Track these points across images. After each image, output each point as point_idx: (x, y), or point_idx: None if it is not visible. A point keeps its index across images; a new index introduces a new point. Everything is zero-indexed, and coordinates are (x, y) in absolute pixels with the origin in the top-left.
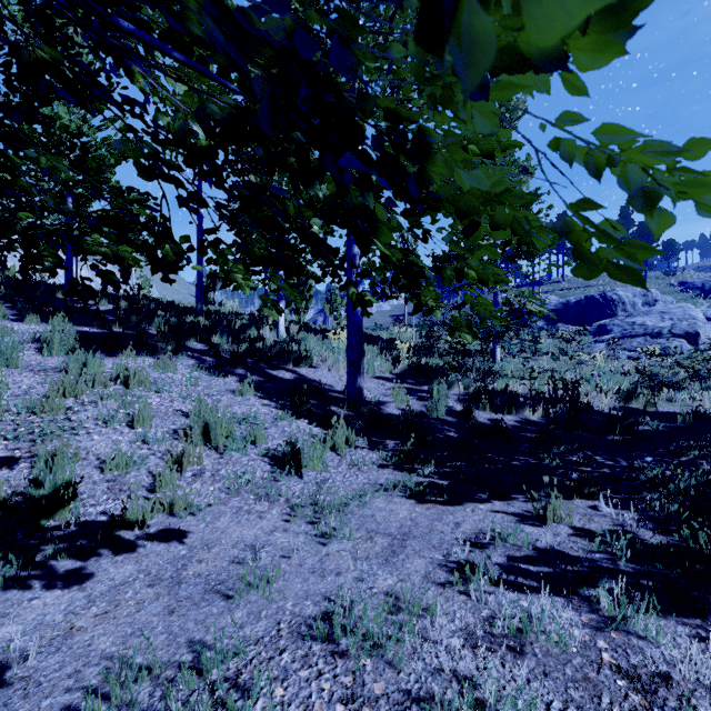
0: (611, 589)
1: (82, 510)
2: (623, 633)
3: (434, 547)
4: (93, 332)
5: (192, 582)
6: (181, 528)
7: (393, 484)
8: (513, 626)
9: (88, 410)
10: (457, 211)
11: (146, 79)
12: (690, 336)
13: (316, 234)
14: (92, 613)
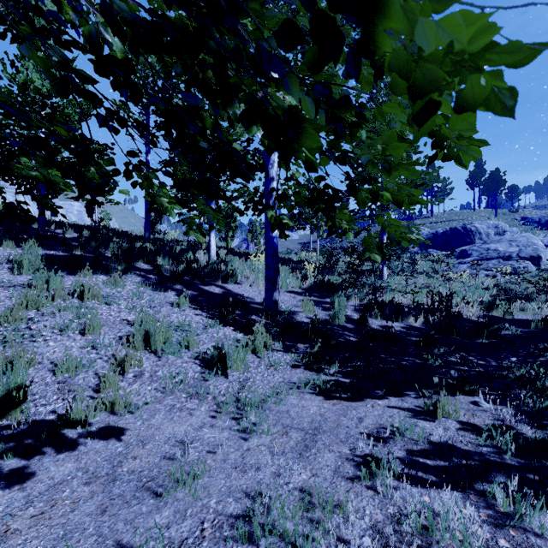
0: (502, 483)
1: (33, 409)
2: (521, 531)
3: (342, 441)
4: (59, 255)
5: (126, 479)
6: (120, 425)
7: (304, 382)
8: (420, 524)
9: (47, 320)
10: (410, 88)
11: (75, 13)
12: (534, 258)
13: (234, 149)
14: (29, 514)
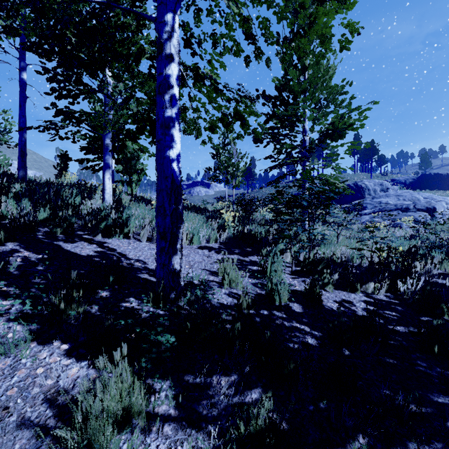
0: None
1: None
2: None
3: None
4: None
5: None
6: None
7: None
8: None
9: None
10: None
11: None
12: (430, 210)
13: None
14: None
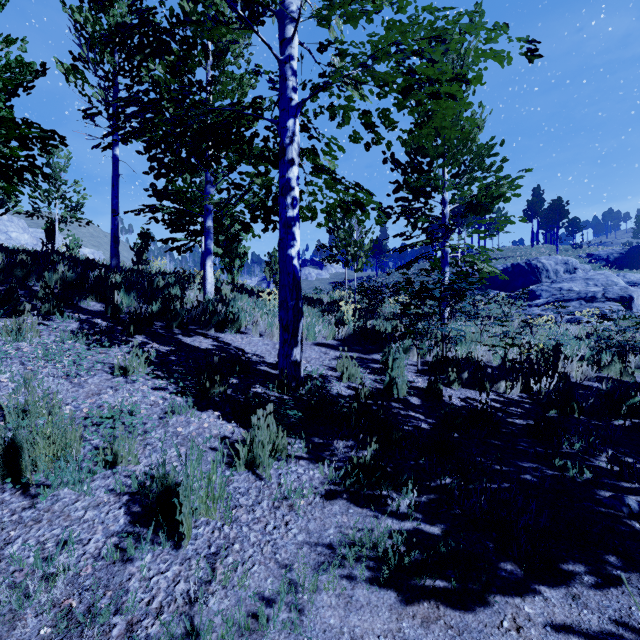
0: None
1: None
2: None
3: None
4: None
5: None
6: None
7: (351, 543)
8: None
9: None
10: None
11: None
12: (624, 300)
13: None
14: None
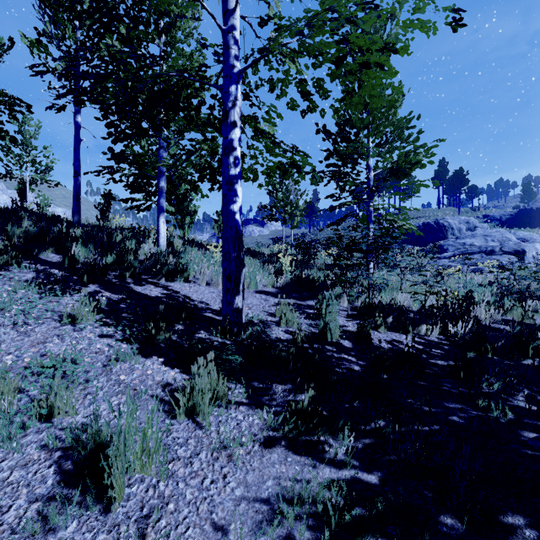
0: None
1: None
2: None
3: None
4: None
5: None
6: None
7: (290, 497)
8: None
9: None
10: None
11: None
12: (518, 253)
13: None
14: None
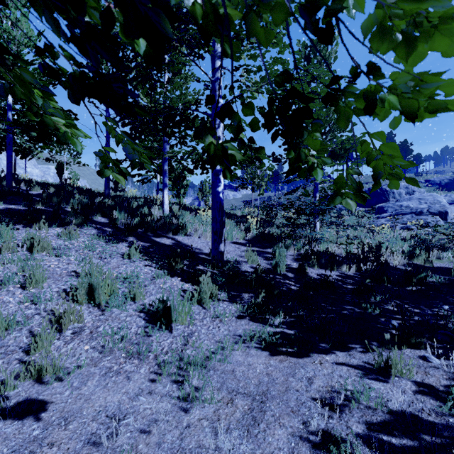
0: None
1: None
2: None
3: (293, 411)
4: (19, 209)
5: None
6: (44, 397)
7: (249, 335)
8: None
9: None
10: None
11: None
12: (442, 213)
13: None
14: None
